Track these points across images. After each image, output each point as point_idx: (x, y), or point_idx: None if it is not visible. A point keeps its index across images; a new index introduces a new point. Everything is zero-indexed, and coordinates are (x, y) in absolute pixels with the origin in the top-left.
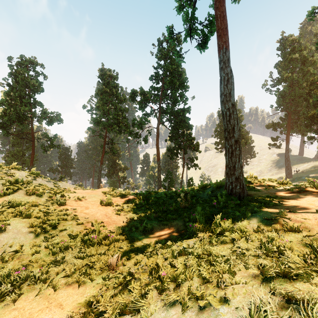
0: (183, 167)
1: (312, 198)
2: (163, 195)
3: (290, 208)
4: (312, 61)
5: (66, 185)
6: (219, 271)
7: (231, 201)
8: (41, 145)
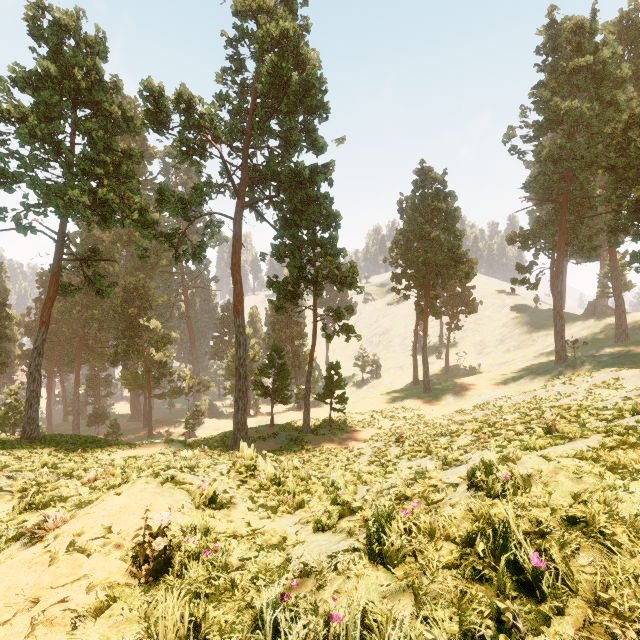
0: (314, 334)
1: None
2: None
3: None
4: (617, 81)
5: None
6: None
7: None
8: None
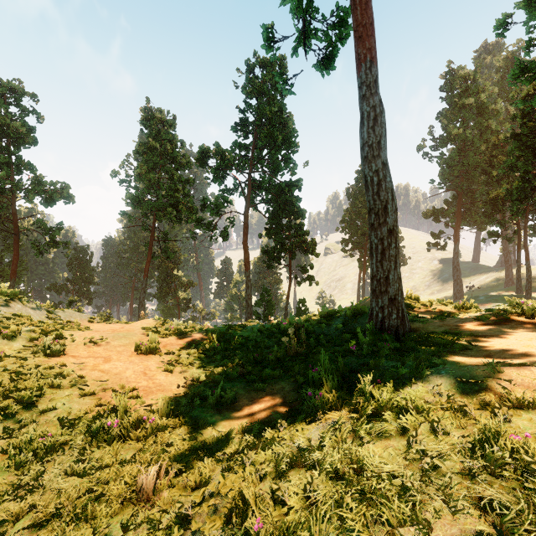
0: (289, 281)
1: (526, 334)
2: (255, 331)
3: (494, 355)
4: (494, 111)
5: (73, 315)
6: (390, 521)
7: (384, 344)
8: (32, 243)
